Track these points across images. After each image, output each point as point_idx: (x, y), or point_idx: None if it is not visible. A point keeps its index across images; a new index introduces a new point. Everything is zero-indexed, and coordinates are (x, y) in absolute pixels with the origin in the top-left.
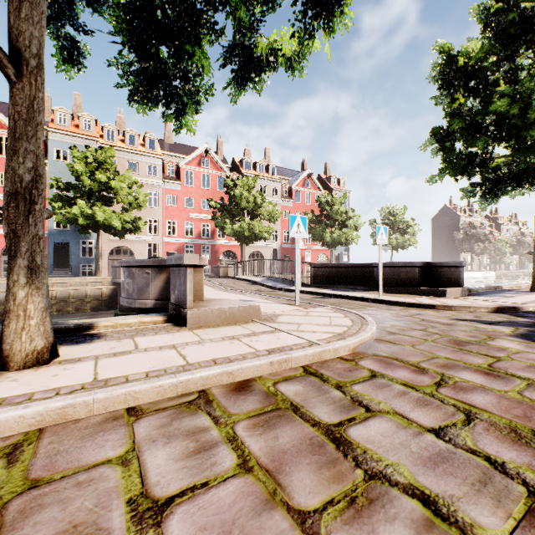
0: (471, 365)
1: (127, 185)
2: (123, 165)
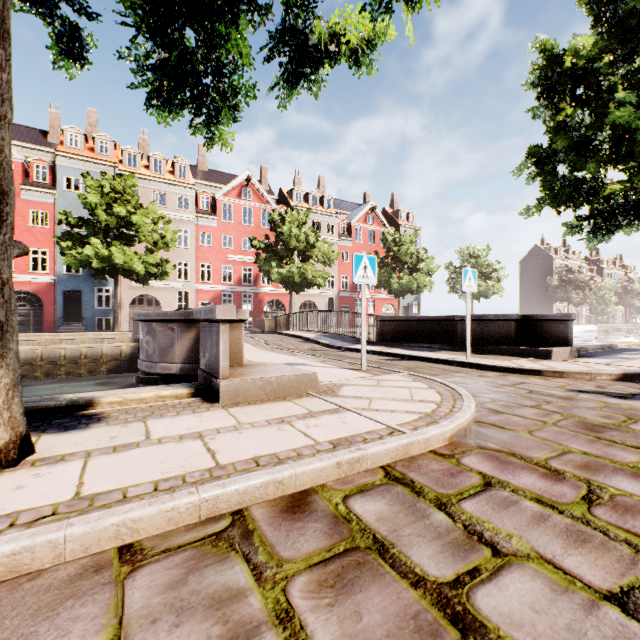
0: (624, 465)
1: (152, 220)
2: (147, 196)
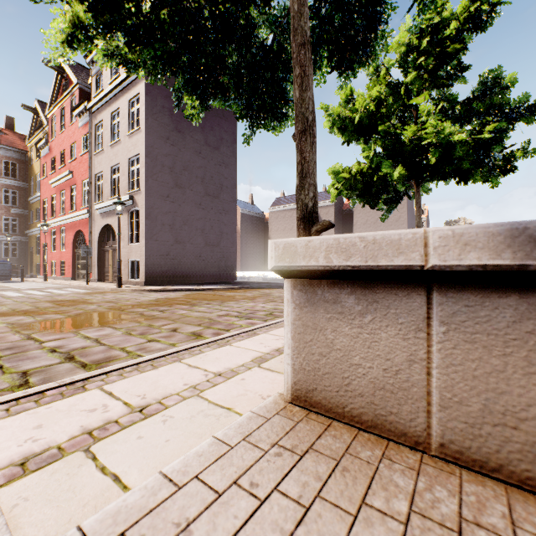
0: None
1: None
2: None
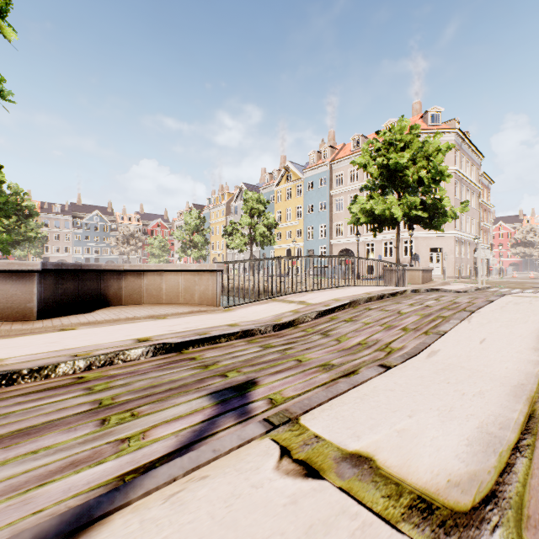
0: None
1: None
2: None
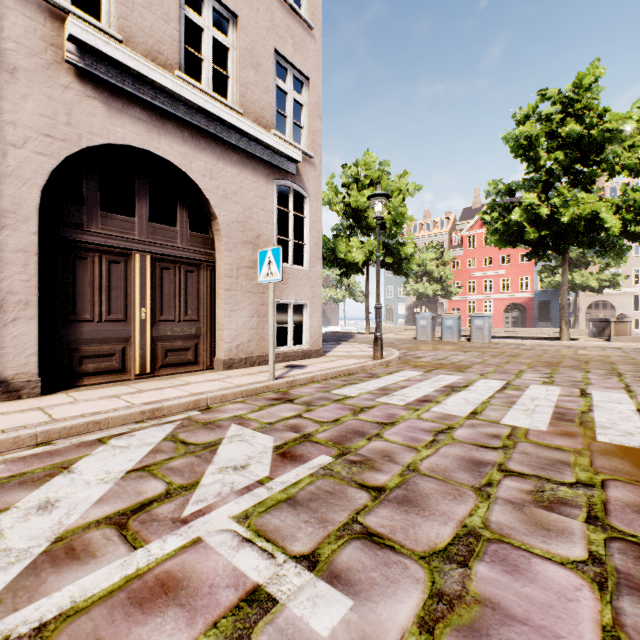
0: None
1: None
2: None
